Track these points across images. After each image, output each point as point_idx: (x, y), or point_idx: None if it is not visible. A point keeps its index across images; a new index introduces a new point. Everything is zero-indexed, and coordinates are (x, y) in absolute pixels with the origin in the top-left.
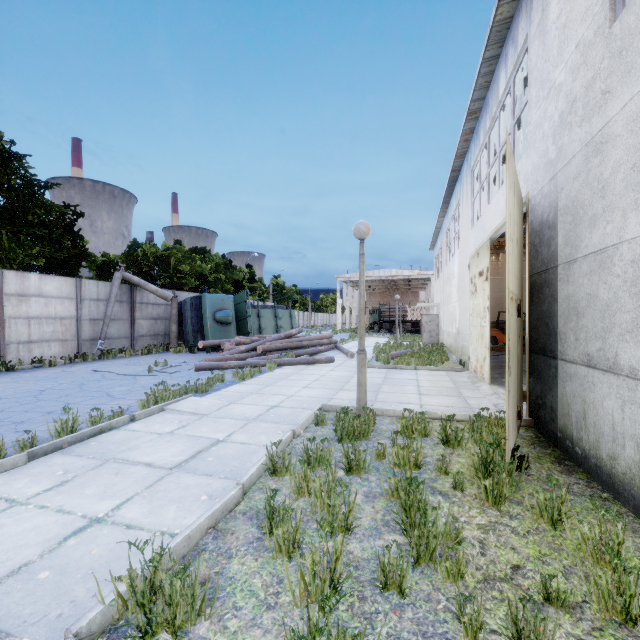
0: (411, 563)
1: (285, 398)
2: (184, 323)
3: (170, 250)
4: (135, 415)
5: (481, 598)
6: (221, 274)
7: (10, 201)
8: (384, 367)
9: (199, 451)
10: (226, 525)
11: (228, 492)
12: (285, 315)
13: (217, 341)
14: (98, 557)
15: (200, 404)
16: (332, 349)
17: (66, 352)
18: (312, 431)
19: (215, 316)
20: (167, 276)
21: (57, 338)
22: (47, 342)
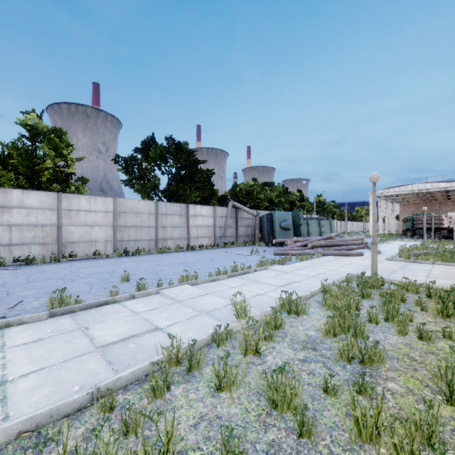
0: (383, 319)
1: (328, 270)
2: (262, 229)
3: (253, 186)
4: (256, 269)
5: (406, 323)
6: (281, 198)
7: (188, 172)
8: (404, 261)
9: (289, 283)
10: (306, 302)
11: (306, 293)
12: (326, 224)
13: (283, 239)
14: (266, 301)
15: (282, 268)
16: (363, 248)
17: (210, 243)
18: (344, 284)
19: (281, 225)
20: (252, 202)
21: (207, 236)
22: (203, 238)
